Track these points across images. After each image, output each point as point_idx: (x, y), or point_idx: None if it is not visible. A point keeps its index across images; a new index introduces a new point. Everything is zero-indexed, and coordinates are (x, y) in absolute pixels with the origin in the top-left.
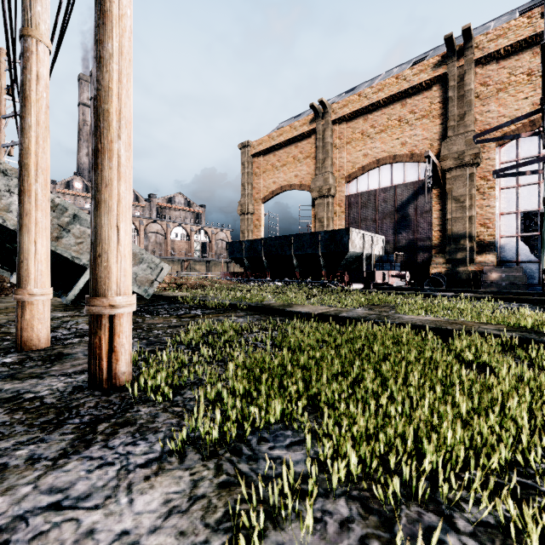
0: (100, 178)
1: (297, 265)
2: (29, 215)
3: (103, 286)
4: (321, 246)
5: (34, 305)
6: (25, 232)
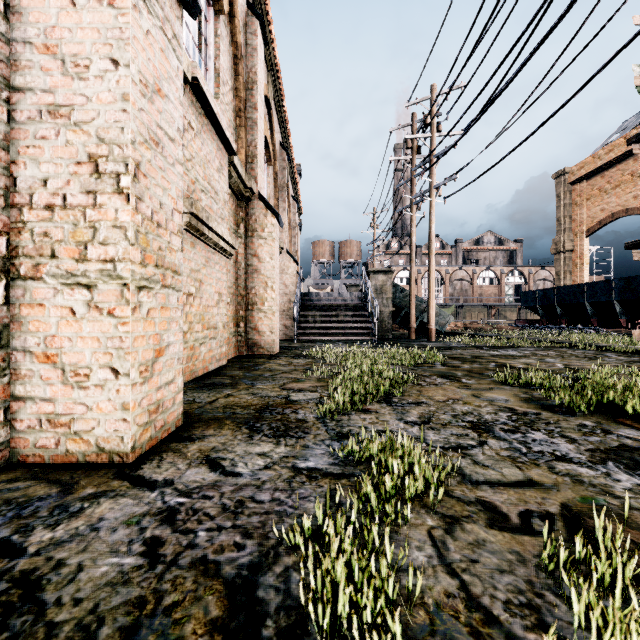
0: (429, 303)
1: (593, 312)
2: (411, 306)
3: (429, 322)
4: (615, 294)
5: (412, 328)
6: (411, 310)
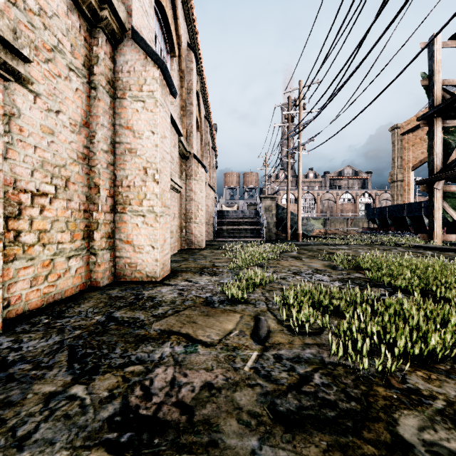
0: (298, 217)
1: (411, 223)
2: (288, 219)
3: (298, 229)
4: (424, 210)
5: (288, 233)
6: (287, 222)
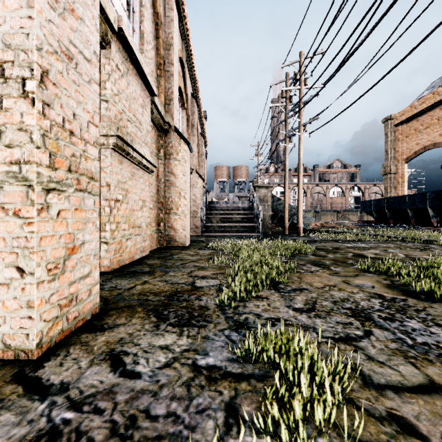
0: (298, 208)
1: (412, 215)
2: (285, 211)
3: (299, 223)
4: (429, 202)
5: (286, 226)
6: (285, 214)
